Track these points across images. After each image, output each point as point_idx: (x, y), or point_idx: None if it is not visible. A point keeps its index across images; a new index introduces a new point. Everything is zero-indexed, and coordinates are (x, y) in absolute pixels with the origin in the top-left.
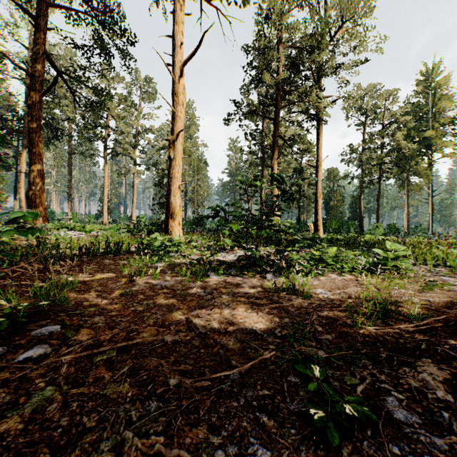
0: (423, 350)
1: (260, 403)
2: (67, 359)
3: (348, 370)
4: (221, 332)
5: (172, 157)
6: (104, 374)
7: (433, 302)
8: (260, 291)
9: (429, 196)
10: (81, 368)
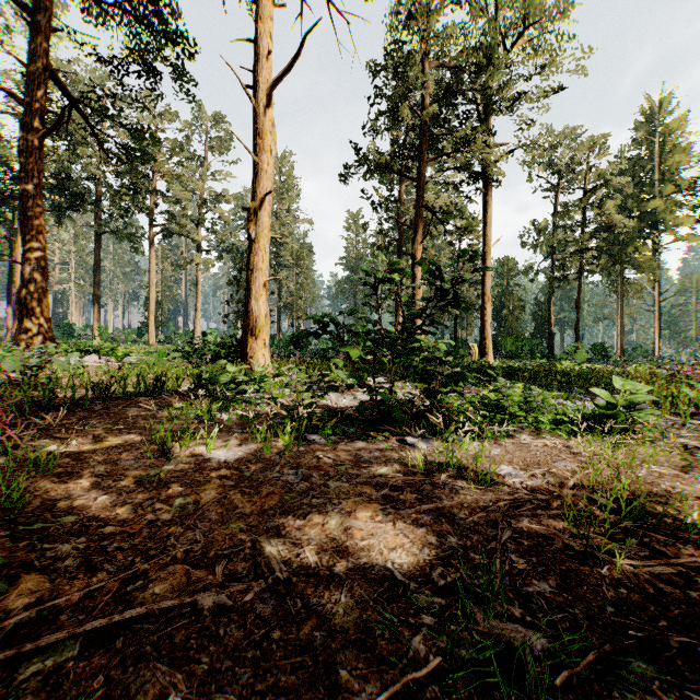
0: None
1: None
2: None
3: (607, 696)
4: (321, 576)
5: (253, 236)
6: None
7: None
8: (399, 471)
9: (655, 300)
10: None
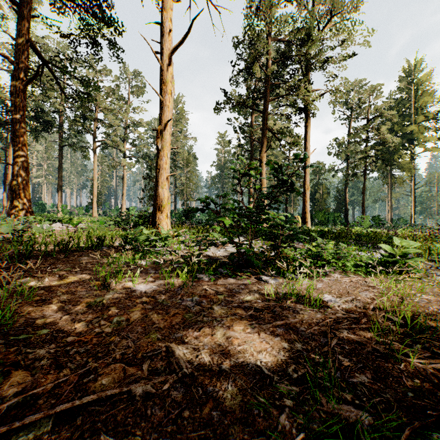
0: None
1: None
2: None
3: None
4: (214, 371)
5: (160, 147)
6: None
7: None
8: (258, 299)
9: (411, 188)
10: None
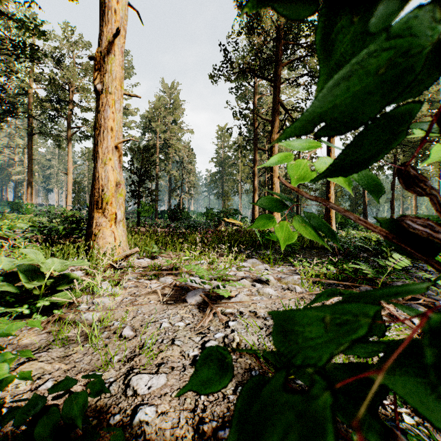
0: None
1: None
2: None
3: None
4: None
5: (100, 88)
6: None
7: None
8: None
9: (439, 185)
10: None
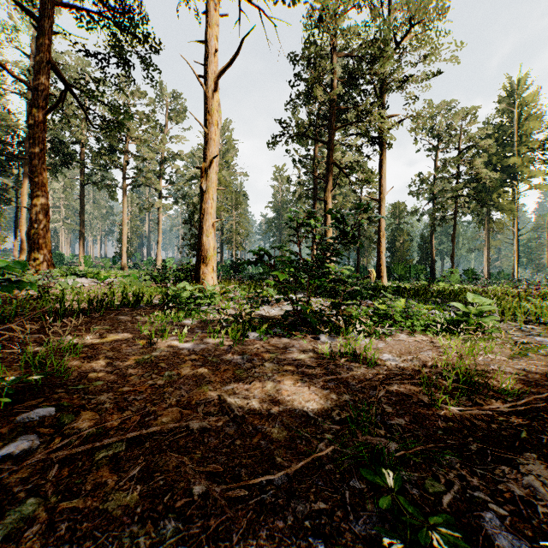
0: (523, 440)
1: (315, 522)
2: (59, 456)
3: (428, 470)
4: (263, 415)
5: (204, 189)
6: (107, 478)
7: (529, 371)
8: (313, 357)
9: (514, 235)
10: (77, 470)
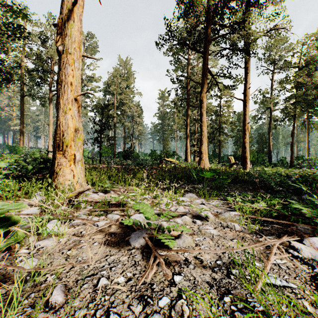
0: None
1: None
2: None
3: None
4: None
5: (61, 49)
6: None
7: None
8: None
9: None
10: None
